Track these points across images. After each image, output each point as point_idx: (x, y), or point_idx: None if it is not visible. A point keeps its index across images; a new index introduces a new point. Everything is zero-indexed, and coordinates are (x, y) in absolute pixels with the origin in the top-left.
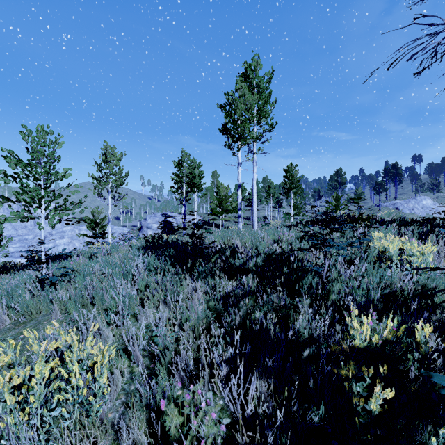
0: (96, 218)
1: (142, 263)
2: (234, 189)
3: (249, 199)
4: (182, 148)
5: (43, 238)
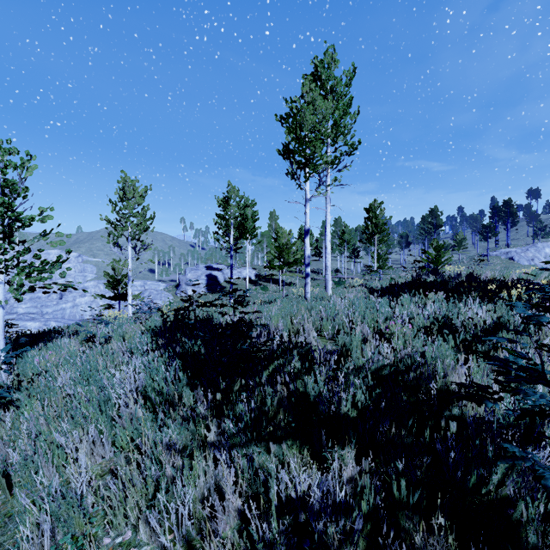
0: (118, 274)
1: (143, 372)
2: (298, 234)
3: (316, 247)
4: (229, 180)
5: (1, 318)
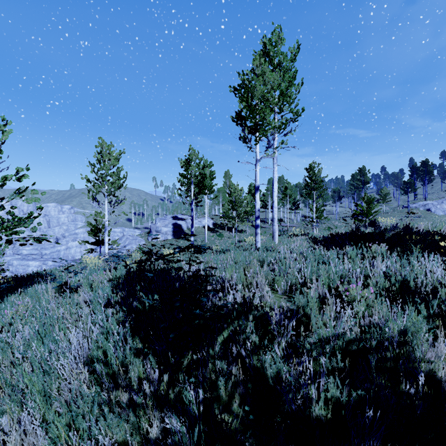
0: (99, 223)
1: (97, 331)
2: (248, 190)
3: (263, 201)
4: (190, 145)
5: None
